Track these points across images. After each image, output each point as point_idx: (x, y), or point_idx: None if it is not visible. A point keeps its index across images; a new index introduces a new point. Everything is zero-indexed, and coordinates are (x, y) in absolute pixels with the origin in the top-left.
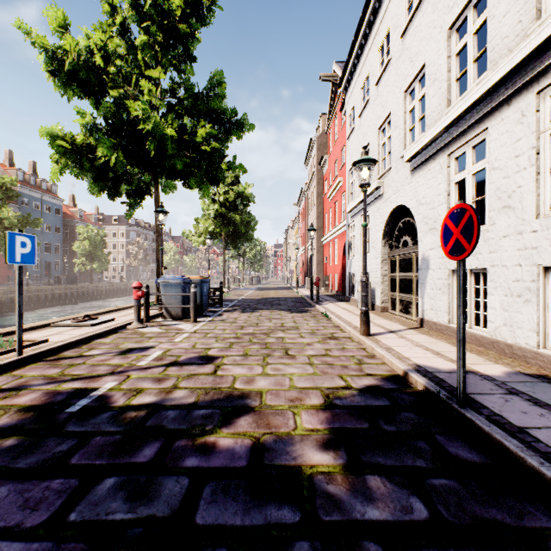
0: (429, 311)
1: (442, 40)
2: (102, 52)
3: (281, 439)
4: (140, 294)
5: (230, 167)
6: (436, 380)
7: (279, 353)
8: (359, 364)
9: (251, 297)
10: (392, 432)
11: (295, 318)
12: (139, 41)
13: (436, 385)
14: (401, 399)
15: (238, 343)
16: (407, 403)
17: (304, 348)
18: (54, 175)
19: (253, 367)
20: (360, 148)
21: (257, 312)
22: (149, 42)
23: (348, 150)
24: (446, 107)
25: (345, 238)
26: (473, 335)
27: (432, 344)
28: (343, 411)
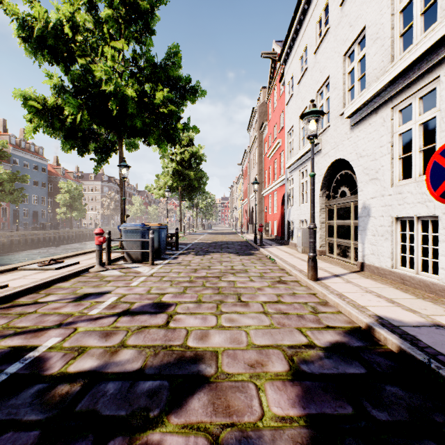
0: (370, 256)
1: (384, 0)
2: (70, 22)
3: (247, 438)
4: (102, 239)
5: (185, 128)
6: (408, 337)
7: (232, 299)
8: (315, 313)
9: (203, 241)
10: (386, 423)
11: (243, 261)
12: (103, 14)
13: (412, 345)
14: (376, 363)
15: (191, 288)
16: (385, 370)
17: (255, 293)
18: (28, 133)
19: (207, 317)
20: (298, 111)
21: (209, 254)
22: (113, 15)
23: (287, 114)
24: (389, 62)
25: (283, 190)
26: (421, 281)
27: (381, 290)
28: (315, 384)
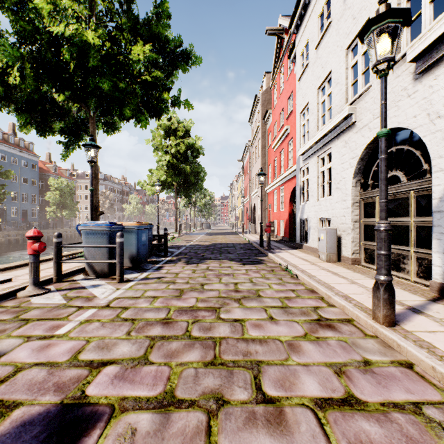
0: None
1: None
2: None
3: None
4: (37, 246)
5: (174, 102)
6: None
7: (242, 390)
8: None
9: (200, 243)
10: None
11: (251, 275)
12: None
13: None
14: None
15: (162, 344)
16: None
17: (289, 363)
18: None
19: None
20: (316, 82)
21: (204, 263)
22: None
23: (299, 91)
24: None
25: (293, 184)
26: None
27: None
28: None
